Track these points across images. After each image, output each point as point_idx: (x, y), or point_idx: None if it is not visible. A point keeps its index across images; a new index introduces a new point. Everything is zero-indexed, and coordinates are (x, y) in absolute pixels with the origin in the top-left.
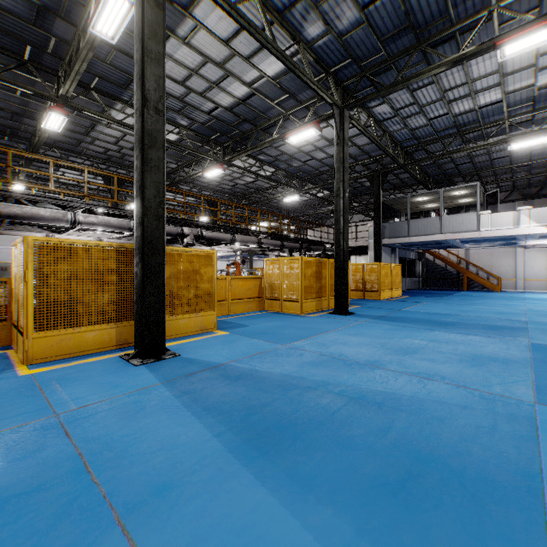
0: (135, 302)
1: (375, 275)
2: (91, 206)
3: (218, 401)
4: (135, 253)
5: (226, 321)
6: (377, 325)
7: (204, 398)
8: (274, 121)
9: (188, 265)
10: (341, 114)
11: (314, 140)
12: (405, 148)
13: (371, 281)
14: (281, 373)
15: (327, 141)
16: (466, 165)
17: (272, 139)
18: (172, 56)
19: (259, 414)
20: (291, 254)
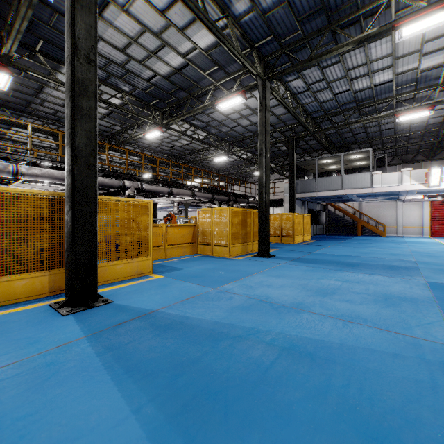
0: (65, 250)
1: (290, 223)
2: (35, 159)
3: (143, 358)
4: (65, 201)
5: (162, 265)
6: (295, 266)
7: (129, 355)
8: (206, 90)
9: (124, 214)
10: (263, 85)
11: (240, 109)
12: (314, 118)
13: (287, 228)
14: (211, 320)
15: (251, 110)
16: (361, 134)
17: (204, 106)
18: (112, 24)
19: (187, 374)
20: (220, 205)
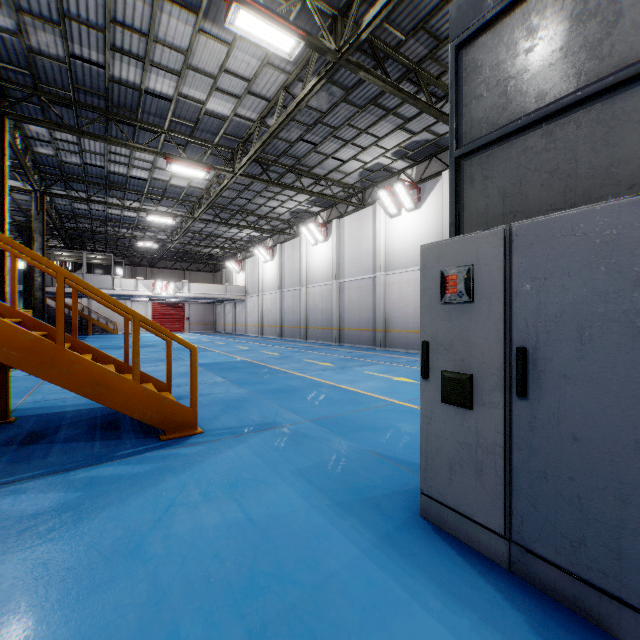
0: None
1: None
2: None
3: None
4: None
5: None
6: None
7: None
8: None
9: None
10: (42, 198)
11: None
12: (61, 214)
13: None
14: None
15: None
16: (100, 235)
17: None
18: None
19: None
20: None
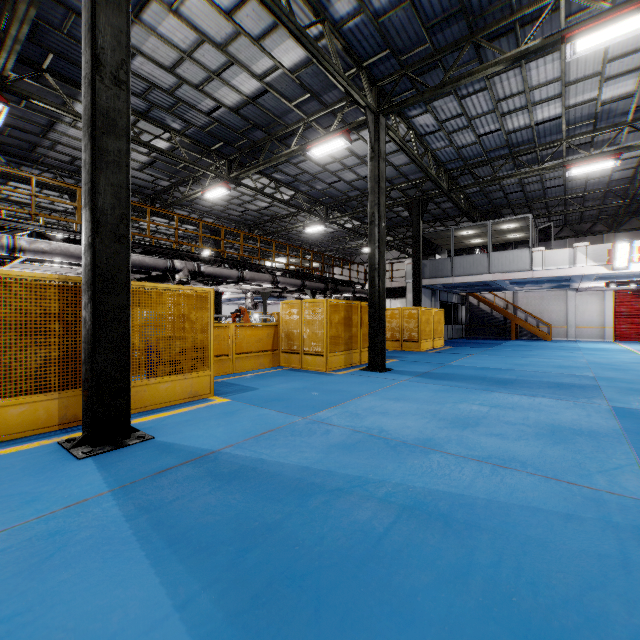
0: (83, 361)
1: (415, 322)
2: (41, 228)
3: (196, 523)
4: (83, 289)
5: (228, 383)
6: (422, 385)
7: (174, 519)
8: (293, 129)
9: (172, 308)
10: (376, 121)
11: (343, 157)
12: (449, 171)
13: (410, 329)
14: (299, 465)
15: (358, 158)
16: (516, 194)
17: (290, 152)
18: (155, 30)
19: (260, 548)
20: (313, 296)
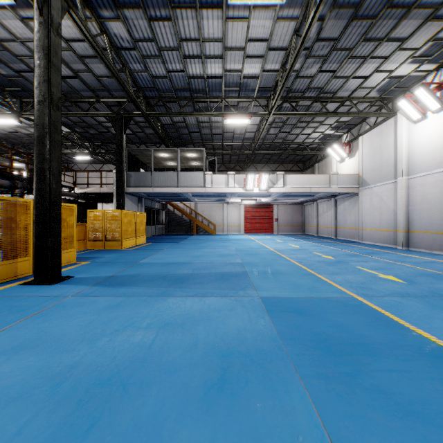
0: None
1: (117, 223)
2: None
3: None
4: None
5: None
6: (90, 300)
7: None
8: None
9: None
10: None
11: (27, 38)
12: (148, 98)
13: (112, 230)
14: None
15: None
16: (196, 134)
17: None
18: None
19: None
20: None
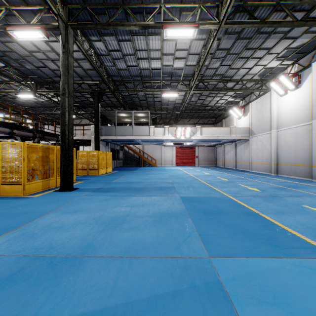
0: None
1: (96, 159)
2: None
3: None
4: None
5: None
6: (94, 197)
7: None
8: None
9: None
10: (66, 29)
11: (46, 50)
12: (114, 80)
13: (93, 163)
14: None
15: (58, 55)
16: (144, 101)
17: None
18: None
19: None
20: (23, 141)
